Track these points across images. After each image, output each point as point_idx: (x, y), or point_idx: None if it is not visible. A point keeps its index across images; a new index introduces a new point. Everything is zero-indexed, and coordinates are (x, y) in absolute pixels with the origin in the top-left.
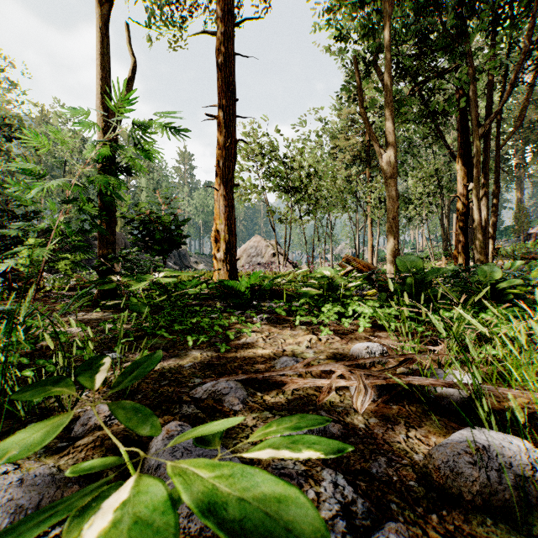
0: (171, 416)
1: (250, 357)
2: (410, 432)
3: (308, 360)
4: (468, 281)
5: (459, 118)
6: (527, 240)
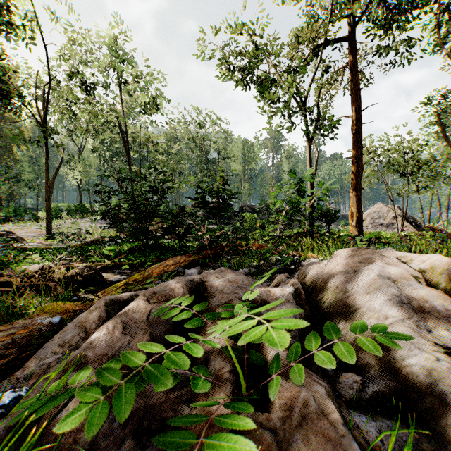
0: None
1: None
2: None
3: None
4: None
5: None
6: None
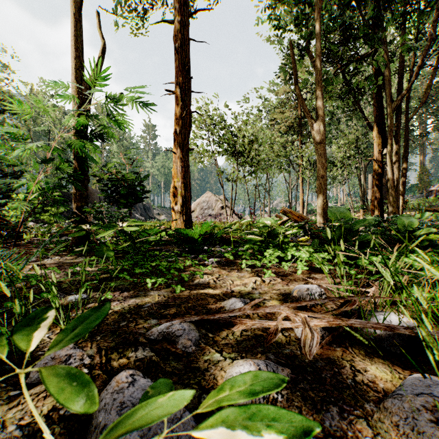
0: (126, 360)
1: (203, 298)
2: (357, 377)
3: (254, 301)
4: (388, 229)
5: (375, 95)
6: (429, 196)
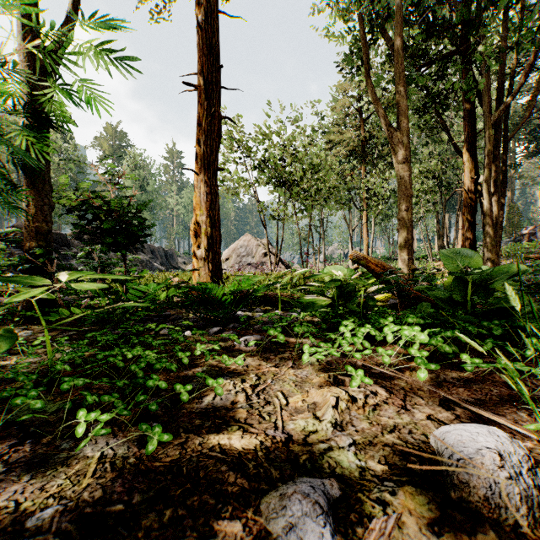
0: None
1: (211, 474)
2: None
3: None
4: (529, 284)
5: (466, 106)
6: (521, 241)
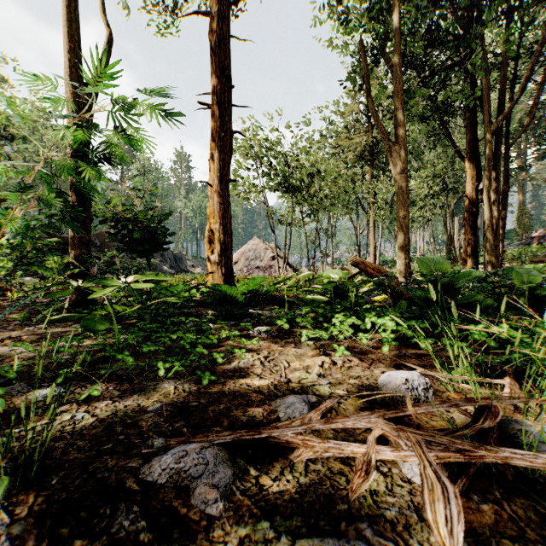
0: (87, 541)
1: (243, 393)
2: None
3: (326, 404)
4: (498, 286)
5: (468, 115)
6: (530, 244)
